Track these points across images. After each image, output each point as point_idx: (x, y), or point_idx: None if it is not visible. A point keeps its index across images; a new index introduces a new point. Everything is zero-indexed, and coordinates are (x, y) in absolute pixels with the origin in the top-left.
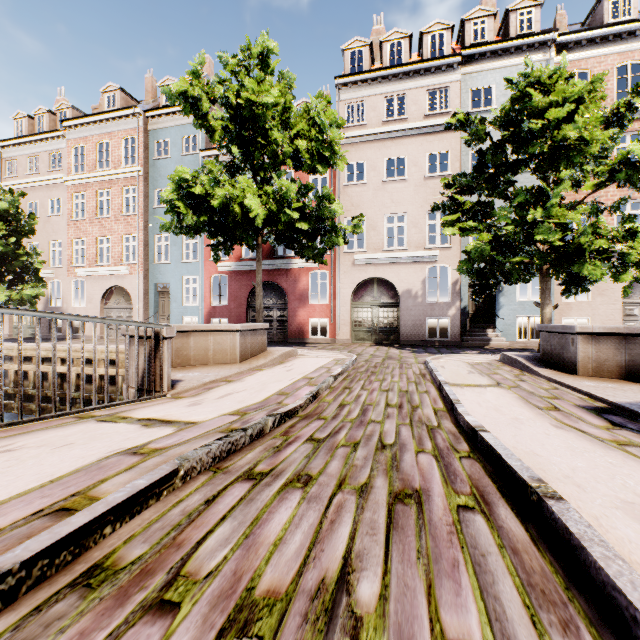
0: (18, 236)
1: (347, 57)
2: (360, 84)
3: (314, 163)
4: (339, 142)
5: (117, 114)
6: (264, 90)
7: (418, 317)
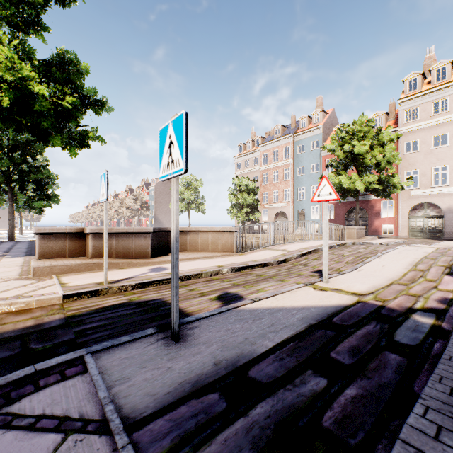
0: (253, 195)
1: (406, 84)
2: (414, 99)
3: (385, 165)
4: (397, 156)
5: (281, 138)
6: (363, 144)
7: None
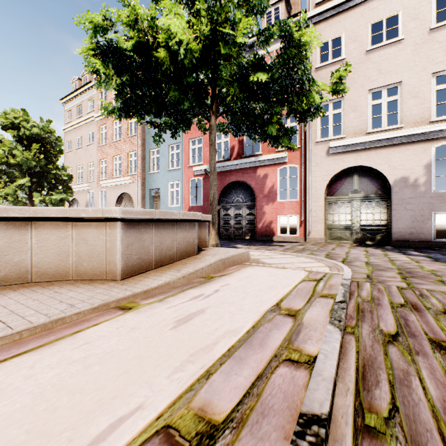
0: (50, 155)
1: None
2: None
3: None
4: None
5: None
6: None
7: (419, 211)
